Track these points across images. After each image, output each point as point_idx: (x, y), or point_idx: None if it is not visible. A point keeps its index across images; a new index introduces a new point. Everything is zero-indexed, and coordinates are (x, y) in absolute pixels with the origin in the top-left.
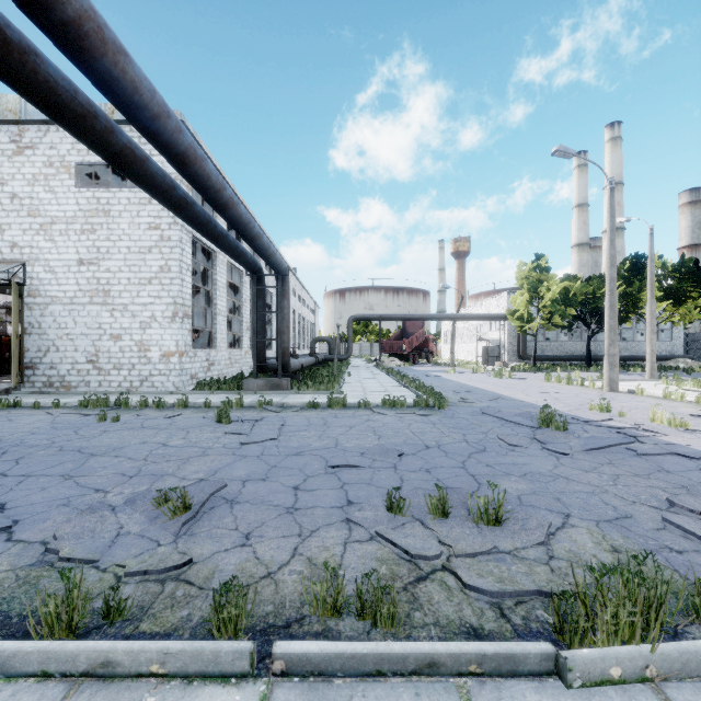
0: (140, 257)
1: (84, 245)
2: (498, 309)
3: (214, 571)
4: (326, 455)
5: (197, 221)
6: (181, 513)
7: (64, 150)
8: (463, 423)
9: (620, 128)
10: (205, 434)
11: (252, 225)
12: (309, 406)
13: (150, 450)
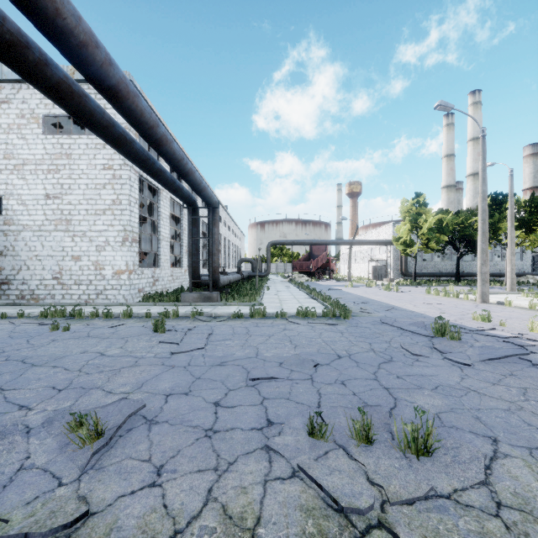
0: (96, 193)
1: (50, 183)
2: (385, 236)
3: (111, 528)
4: (248, 365)
5: (137, 157)
6: (92, 440)
7: (33, 104)
8: (367, 332)
9: (480, 95)
10: (141, 343)
11: (185, 161)
12: (234, 316)
13: (87, 360)
